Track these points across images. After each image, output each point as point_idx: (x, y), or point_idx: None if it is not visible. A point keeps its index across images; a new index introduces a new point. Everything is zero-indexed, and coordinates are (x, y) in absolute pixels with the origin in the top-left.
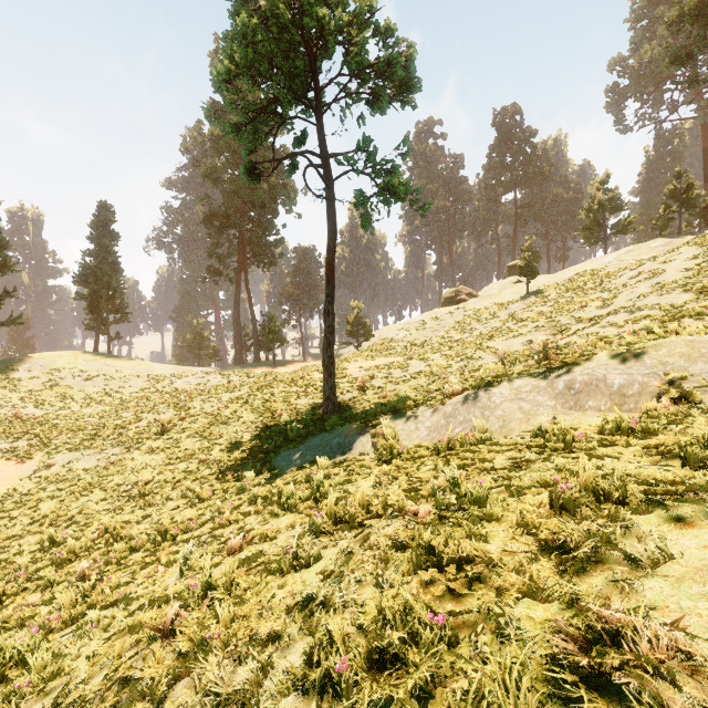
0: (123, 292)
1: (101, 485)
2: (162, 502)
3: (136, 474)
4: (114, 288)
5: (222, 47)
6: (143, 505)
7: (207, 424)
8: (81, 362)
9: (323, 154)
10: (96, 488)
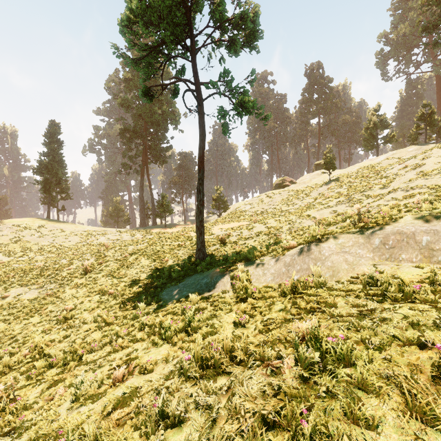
0: (67, 180)
1: (39, 311)
2: (79, 325)
3: (64, 303)
4: (60, 176)
5: (126, 6)
6: (65, 327)
7: (117, 267)
8: (37, 225)
9: (196, 82)
10: (35, 313)
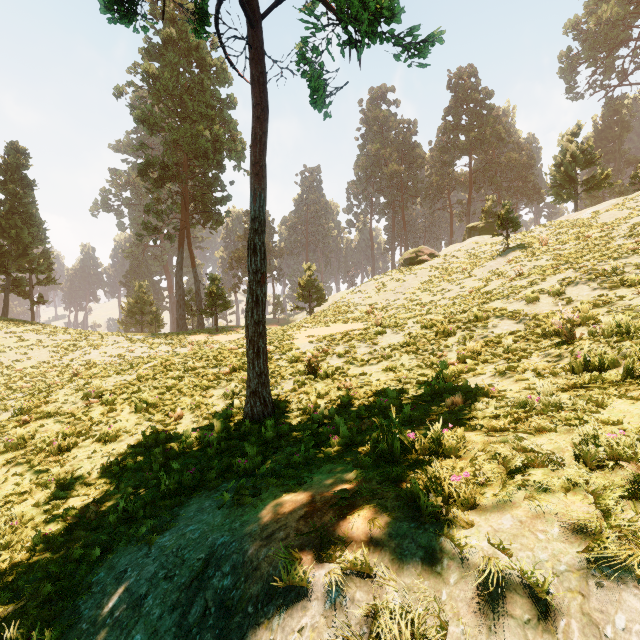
0: (48, 251)
1: None
2: None
3: None
4: (26, 242)
5: None
6: None
7: (54, 434)
8: None
9: None
10: None
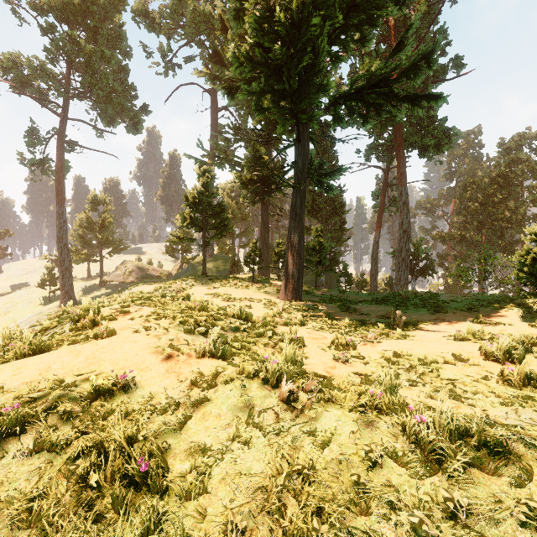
0: None
1: None
2: None
3: None
4: None
5: None
6: None
7: None
8: None
9: None
10: None
